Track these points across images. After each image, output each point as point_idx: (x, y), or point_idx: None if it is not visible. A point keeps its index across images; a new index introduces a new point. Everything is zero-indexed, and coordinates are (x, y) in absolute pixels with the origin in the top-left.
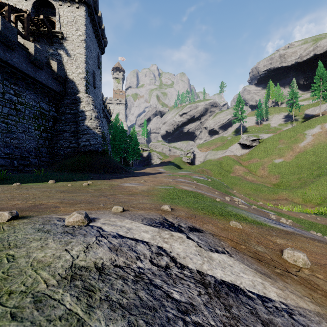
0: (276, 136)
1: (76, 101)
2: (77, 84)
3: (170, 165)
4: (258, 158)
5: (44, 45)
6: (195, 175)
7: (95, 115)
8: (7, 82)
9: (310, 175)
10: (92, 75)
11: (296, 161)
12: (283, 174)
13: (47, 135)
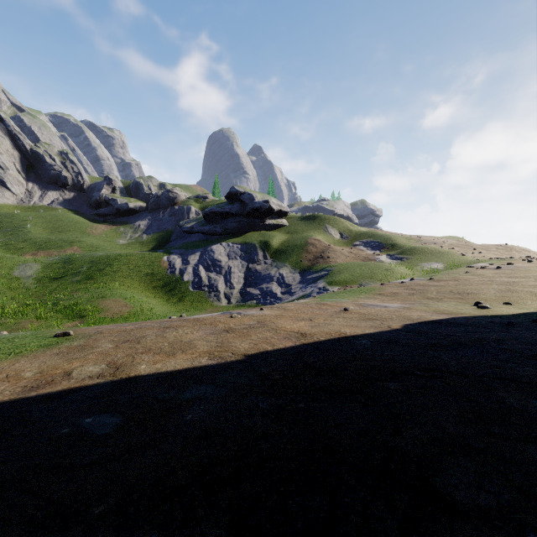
0: None
1: None
2: None
3: None
4: None
5: None
6: None
7: None
8: None
9: None
10: None
11: None
12: None
13: None
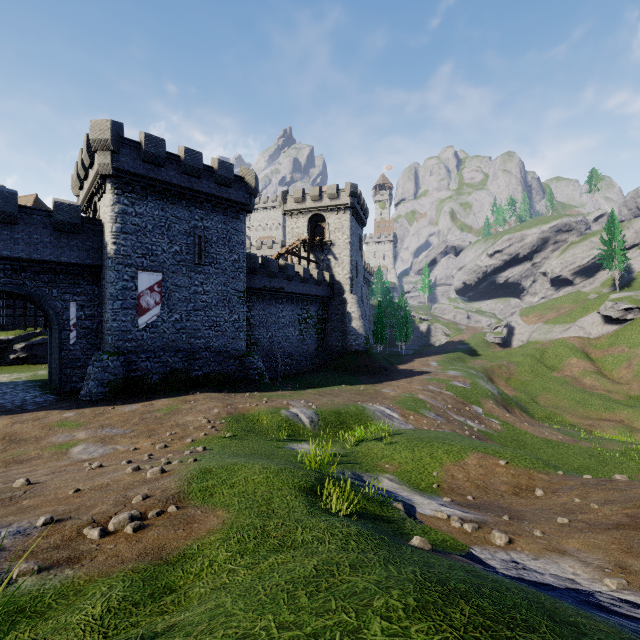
0: None
1: (343, 302)
2: (343, 284)
3: (455, 352)
4: (626, 346)
5: (316, 253)
6: (459, 380)
7: (359, 315)
8: (303, 305)
9: None
10: (355, 267)
11: None
12: None
13: (321, 336)
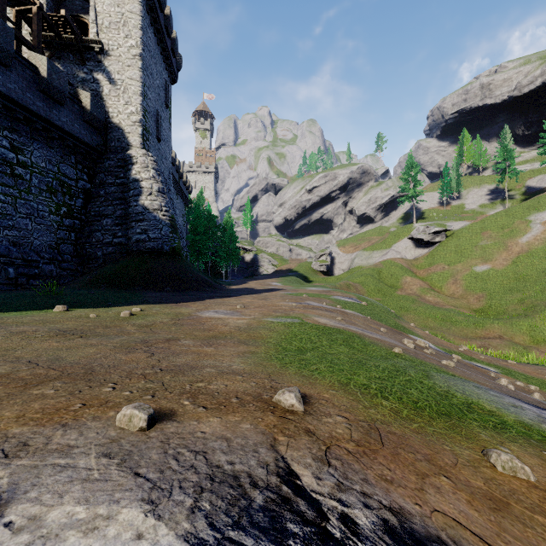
0: (476, 225)
1: (126, 163)
2: (128, 132)
3: (291, 276)
4: (445, 264)
5: (69, 64)
6: (338, 294)
7: (158, 187)
8: None
9: (543, 294)
10: (154, 118)
11: (514, 269)
12: (492, 293)
13: (73, 222)
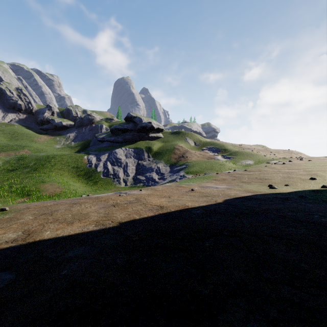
0: None
1: None
2: None
3: None
4: None
5: None
6: None
7: None
8: None
9: None
10: None
11: None
12: None
13: None
